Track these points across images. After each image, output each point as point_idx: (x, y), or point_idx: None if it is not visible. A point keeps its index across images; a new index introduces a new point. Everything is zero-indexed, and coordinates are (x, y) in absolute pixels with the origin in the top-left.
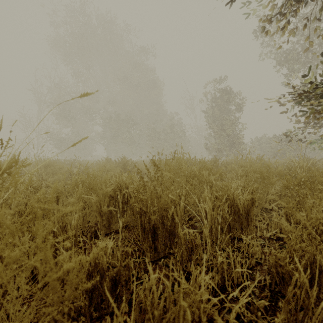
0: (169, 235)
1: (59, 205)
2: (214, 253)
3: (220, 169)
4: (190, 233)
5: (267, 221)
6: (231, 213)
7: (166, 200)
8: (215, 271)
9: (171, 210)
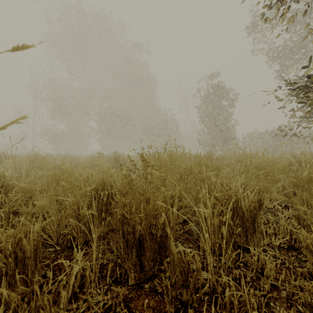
0: (160, 247)
1: (28, 208)
2: (218, 278)
3: (218, 165)
4: (186, 252)
5: (273, 225)
6: (234, 217)
7: (156, 204)
8: (220, 303)
9: (161, 219)
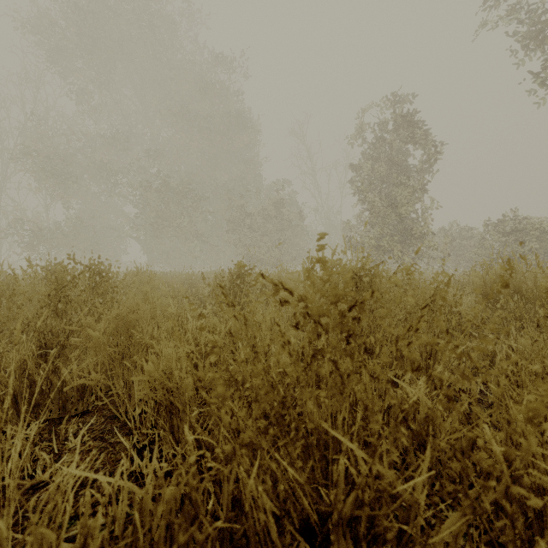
0: None
1: None
2: None
3: None
4: None
5: None
6: None
7: None
8: None
9: None
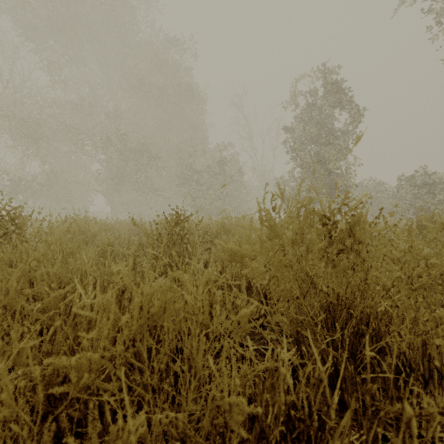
0: None
1: None
2: None
3: None
4: None
5: None
6: None
7: None
8: None
9: None
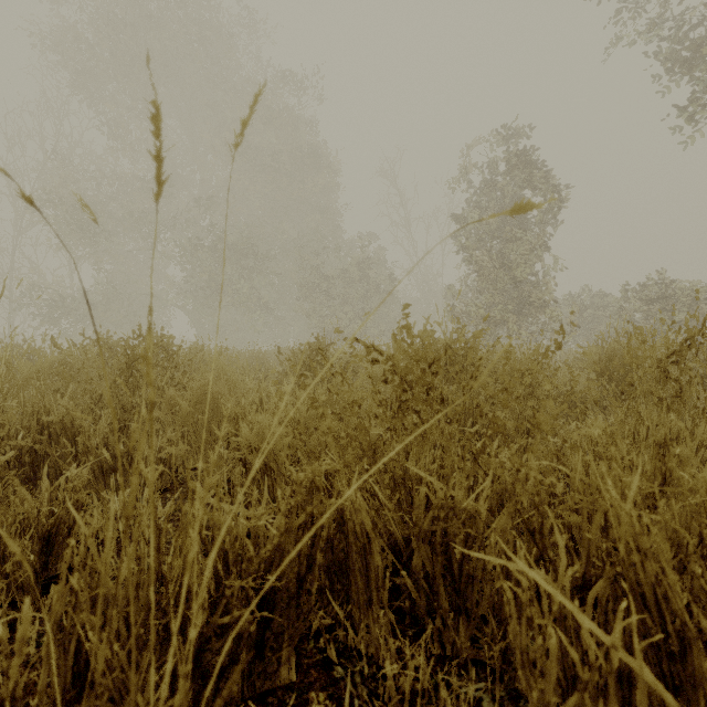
0: None
1: None
2: None
3: None
4: None
5: None
6: None
7: None
8: None
9: None
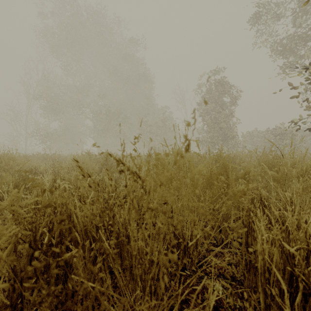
0: None
1: None
2: None
3: (248, 171)
4: None
5: None
6: None
7: None
8: None
9: None
